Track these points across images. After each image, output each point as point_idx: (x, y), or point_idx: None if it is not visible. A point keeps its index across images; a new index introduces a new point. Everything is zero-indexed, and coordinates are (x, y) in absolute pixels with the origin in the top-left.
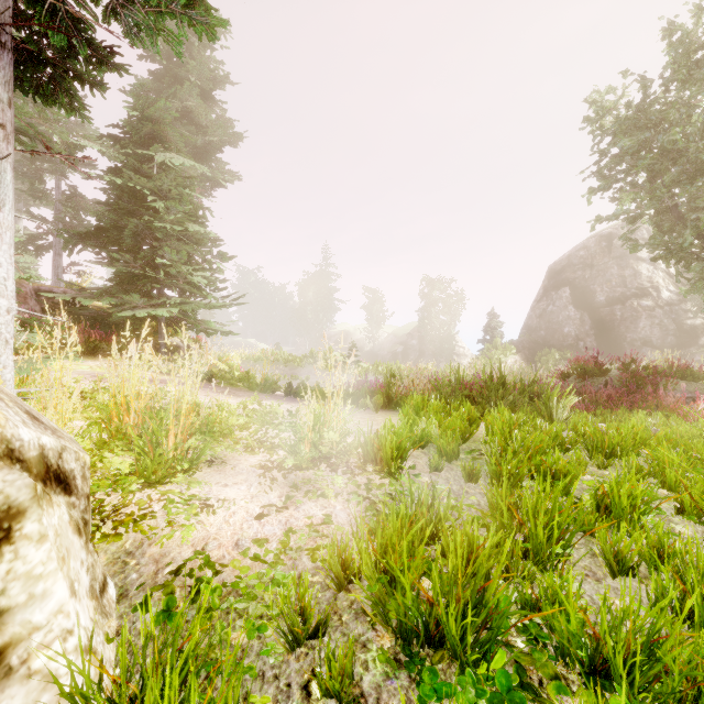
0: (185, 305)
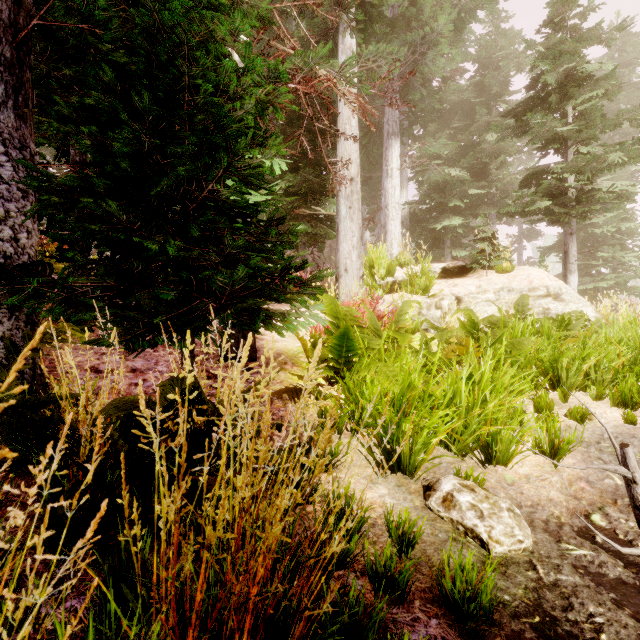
0: (617, 278)
